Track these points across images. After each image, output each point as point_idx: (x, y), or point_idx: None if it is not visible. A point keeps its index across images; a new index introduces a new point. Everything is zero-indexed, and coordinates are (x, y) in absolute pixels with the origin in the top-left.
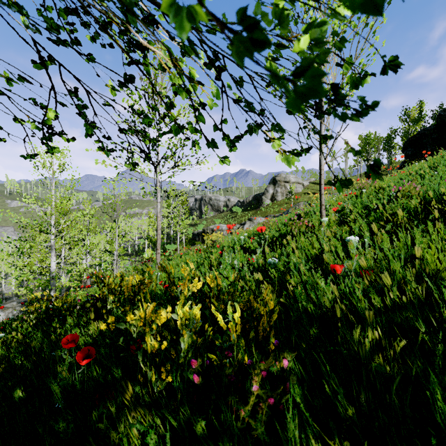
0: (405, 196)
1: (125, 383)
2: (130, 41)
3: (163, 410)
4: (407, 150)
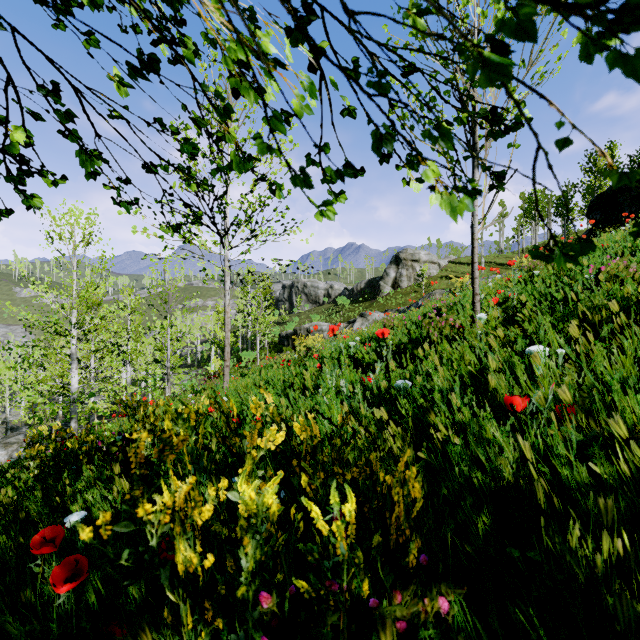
0: (610, 281)
1: None
2: None
3: None
4: (594, 213)
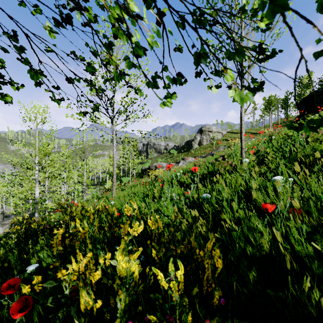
0: (314, 141)
1: None
2: None
3: None
4: (301, 107)
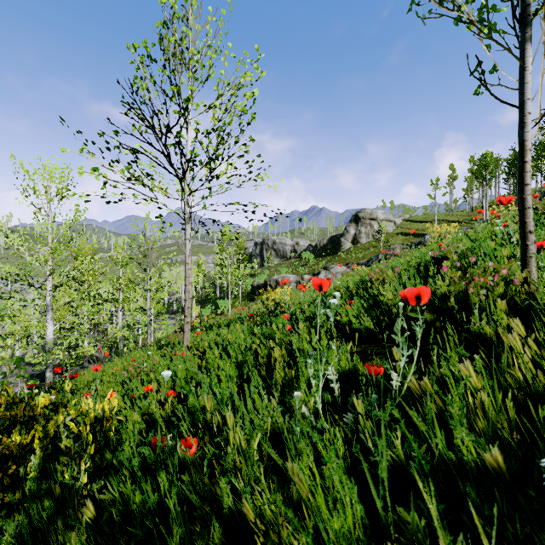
0: None
1: None
2: None
3: None
4: None
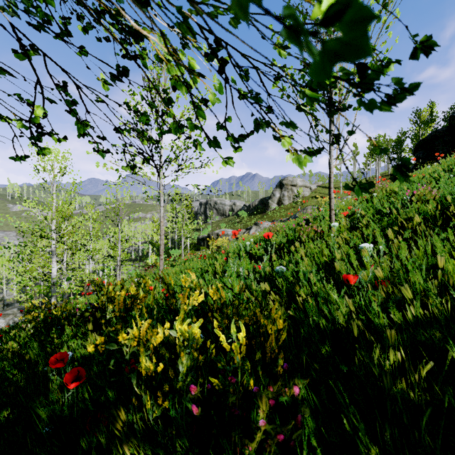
0: (420, 201)
1: (116, 411)
2: (122, 27)
3: (156, 448)
4: (418, 152)
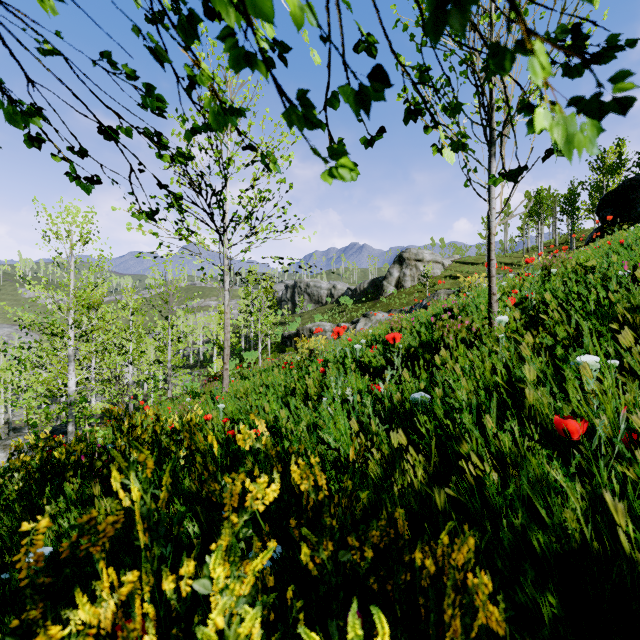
0: None
1: None
2: None
3: None
4: (604, 210)
